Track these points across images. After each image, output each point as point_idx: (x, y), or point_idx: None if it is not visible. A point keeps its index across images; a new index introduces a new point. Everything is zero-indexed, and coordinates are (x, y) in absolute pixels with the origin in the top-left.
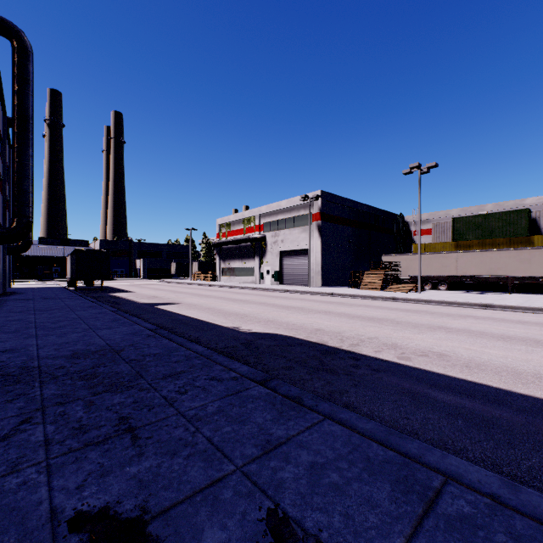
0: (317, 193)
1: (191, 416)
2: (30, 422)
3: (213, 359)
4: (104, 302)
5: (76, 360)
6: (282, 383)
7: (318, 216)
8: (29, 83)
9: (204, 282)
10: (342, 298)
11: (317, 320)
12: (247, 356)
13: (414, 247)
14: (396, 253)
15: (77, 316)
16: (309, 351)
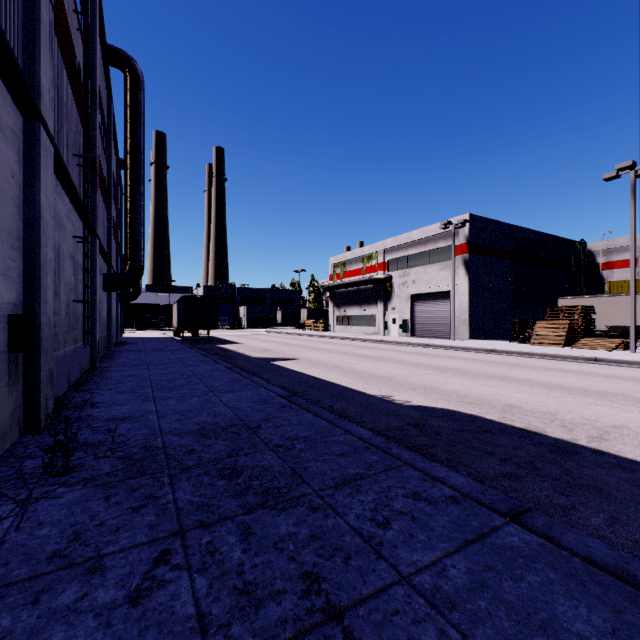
0: (463, 217)
1: (429, 590)
2: (168, 561)
3: (395, 454)
4: (214, 355)
5: (206, 439)
6: (556, 522)
7: (464, 248)
8: (140, 115)
9: (315, 332)
10: (509, 356)
11: (498, 390)
12: (430, 447)
13: (608, 285)
14: (574, 294)
15: (192, 372)
16: (525, 445)
